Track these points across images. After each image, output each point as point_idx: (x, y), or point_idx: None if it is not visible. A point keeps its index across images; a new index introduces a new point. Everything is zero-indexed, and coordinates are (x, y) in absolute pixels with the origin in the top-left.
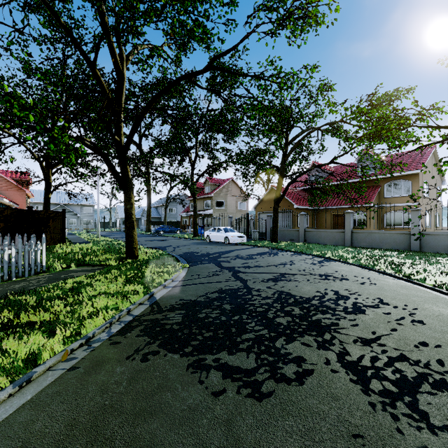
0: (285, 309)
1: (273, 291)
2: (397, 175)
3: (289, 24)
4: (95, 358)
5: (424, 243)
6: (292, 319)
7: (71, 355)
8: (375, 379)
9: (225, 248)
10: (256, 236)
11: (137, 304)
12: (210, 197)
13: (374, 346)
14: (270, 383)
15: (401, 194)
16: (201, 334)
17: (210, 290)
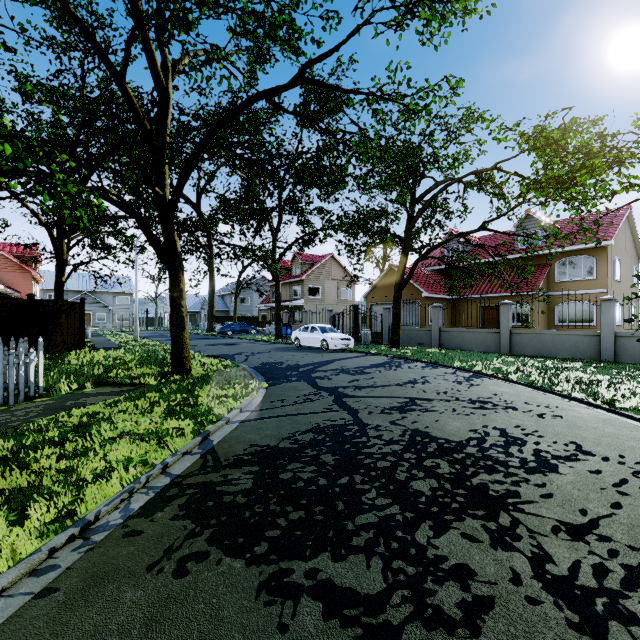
0: (425, 464)
1: (401, 430)
2: (574, 248)
3: (423, 10)
4: (91, 567)
5: (621, 350)
6: (438, 483)
7: (49, 560)
8: (614, 620)
9: (322, 356)
10: (368, 339)
11: (180, 455)
12: (300, 282)
13: (592, 540)
14: (415, 630)
15: (581, 277)
16: (284, 516)
17: (300, 428)
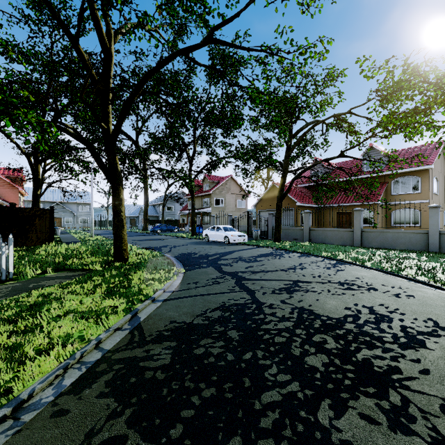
0: (314, 340)
1: (290, 308)
2: (405, 171)
3: None
4: None
5: (444, 244)
6: (328, 359)
7: None
8: None
9: (225, 248)
10: (257, 236)
11: (112, 331)
12: (208, 195)
13: None
14: None
15: (409, 191)
16: (197, 393)
17: (210, 306)
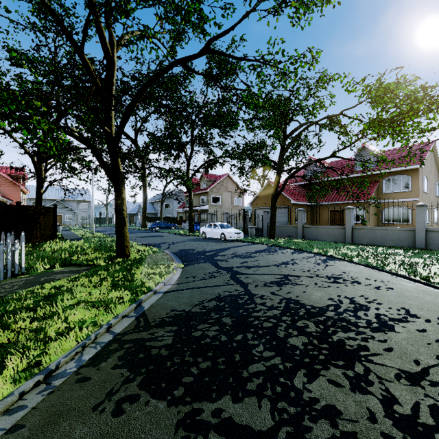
0: (298, 325)
1: (279, 298)
2: (396, 170)
3: (294, 1)
4: (51, 407)
5: (430, 241)
6: (308, 340)
7: (19, 401)
8: None
9: (221, 245)
10: (253, 233)
11: (120, 317)
12: (206, 193)
13: (426, 385)
14: None
15: (400, 190)
16: (196, 365)
17: (206, 297)
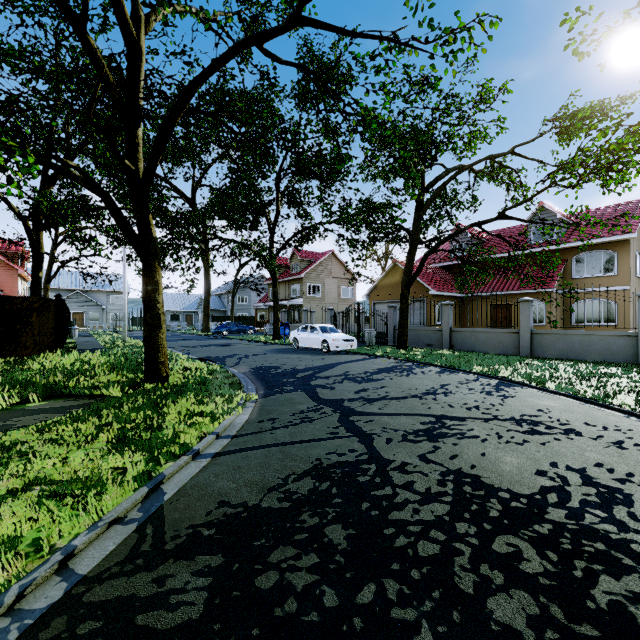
0: (497, 549)
1: (438, 471)
2: (594, 242)
3: None
4: None
5: None
6: (537, 605)
7: None
8: None
9: (322, 359)
10: (372, 340)
11: (103, 527)
12: (299, 280)
13: None
14: None
15: (600, 273)
16: None
17: (294, 469)
